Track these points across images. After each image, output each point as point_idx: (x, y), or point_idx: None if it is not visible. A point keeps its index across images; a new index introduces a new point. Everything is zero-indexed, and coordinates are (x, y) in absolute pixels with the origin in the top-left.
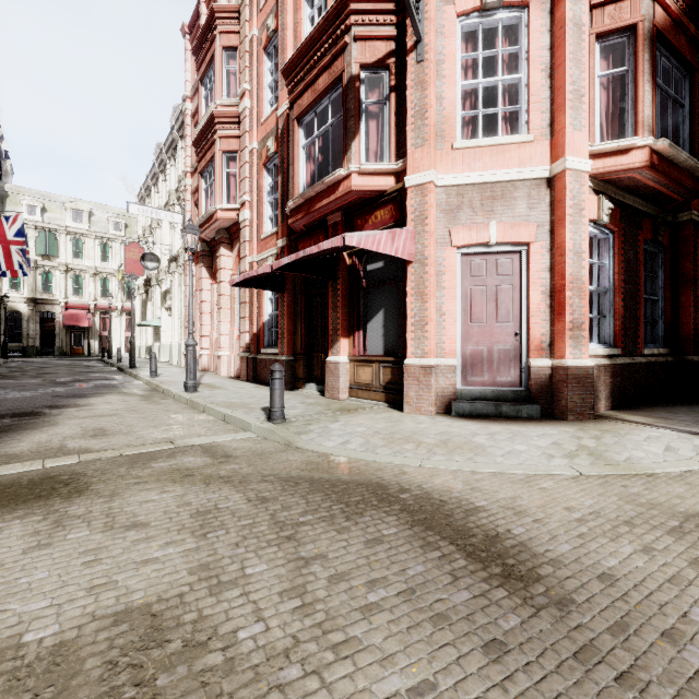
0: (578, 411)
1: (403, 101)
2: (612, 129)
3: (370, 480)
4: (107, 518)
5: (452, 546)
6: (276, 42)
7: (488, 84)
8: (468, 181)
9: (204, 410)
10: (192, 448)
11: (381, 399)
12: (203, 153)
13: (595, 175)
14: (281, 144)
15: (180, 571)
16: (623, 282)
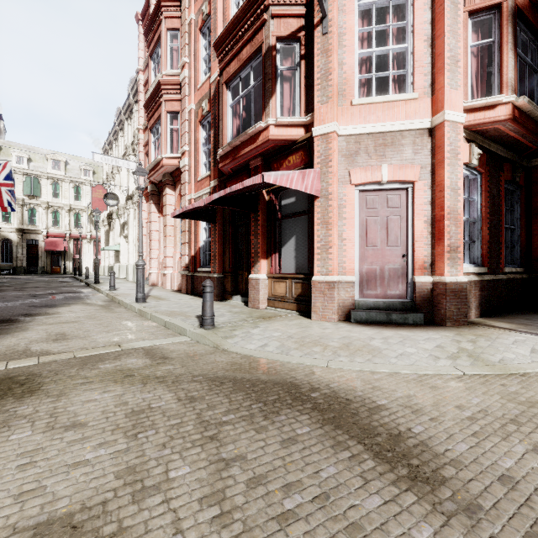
0: (454, 318)
1: (311, 66)
2: (480, 89)
3: (285, 379)
4: (50, 418)
5: (360, 446)
6: (210, 24)
7: (380, 52)
8: (364, 131)
9: (150, 317)
10: (136, 350)
11: (293, 308)
12: (152, 113)
13: (468, 126)
14: (213, 105)
15: (108, 475)
16: (488, 214)
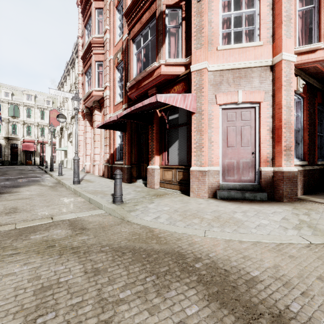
0: (289, 196)
1: (189, 25)
2: (304, 40)
3: (173, 249)
4: None
5: None
6: (122, 3)
7: (237, 15)
8: (225, 68)
9: (80, 195)
10: (63, 222)
11: (177, 188)
12: (86, 62)
13: (296, 65)
14: (124, 55)
15: None
16: (308, 125)
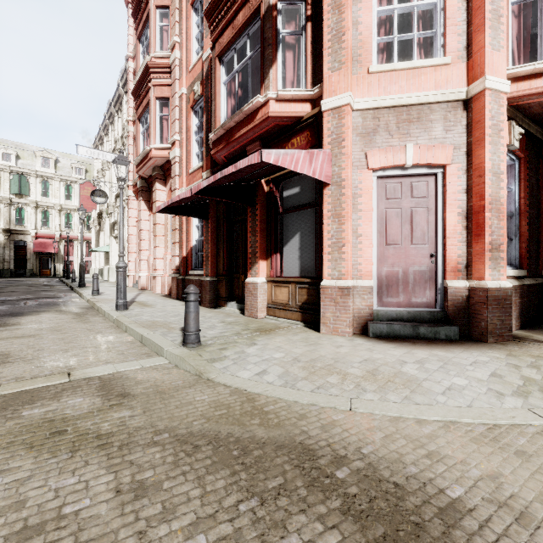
0: (497, 333)
1: (319, 29)
2: (522, 56)
3: (293, 437)
4: None
5: None
6: None
7: (403, 10)
8: (384, 104)
9: (126, 329)
10: (89, 382)
11: (297, 318)
12: (140, 100)
13: (509, 99)
14: (205, 86)
15: None
16: (527, 206)
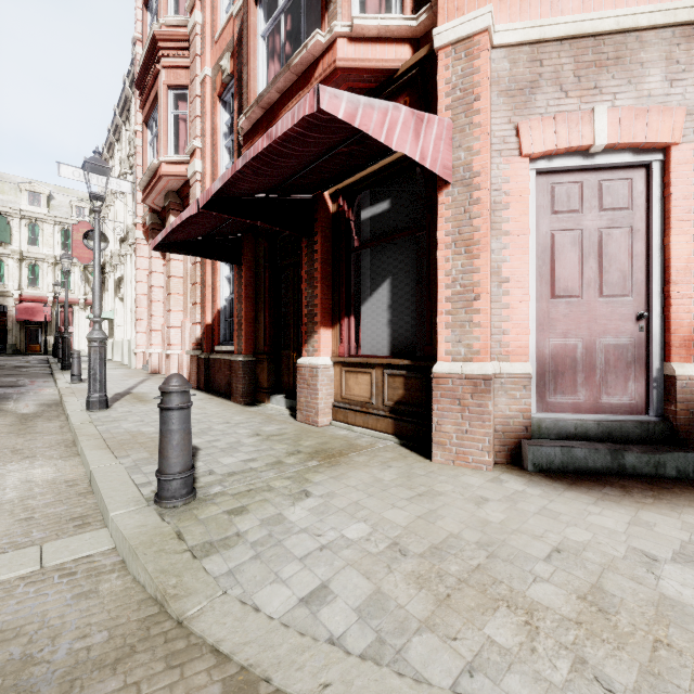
0: None
1: None
2: None
3: None
4: None
5: None
6: None
7: None
8: (551, 34)
9: (79, 451)
10: None
11: (387, 428)
12: (147, 93)
13: None
14: (237, 55)
15: None
16: None
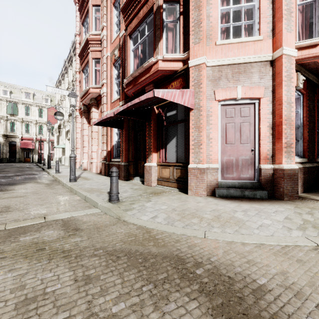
0: (290, 194)
1: (187, 19)
2: (304, 35)
3: (172, 252)
4: None
5: None
6: (119, 0)
7: (236, 9)
8: (224, 63)
9: (76, 193)
10: (56, 222)
11: (175, 186)
12: (83, 60)
13: (296, 60)
14: (121, 51)
15: None
16: (308, 122)
